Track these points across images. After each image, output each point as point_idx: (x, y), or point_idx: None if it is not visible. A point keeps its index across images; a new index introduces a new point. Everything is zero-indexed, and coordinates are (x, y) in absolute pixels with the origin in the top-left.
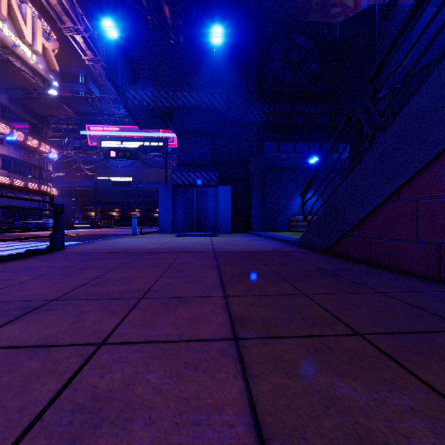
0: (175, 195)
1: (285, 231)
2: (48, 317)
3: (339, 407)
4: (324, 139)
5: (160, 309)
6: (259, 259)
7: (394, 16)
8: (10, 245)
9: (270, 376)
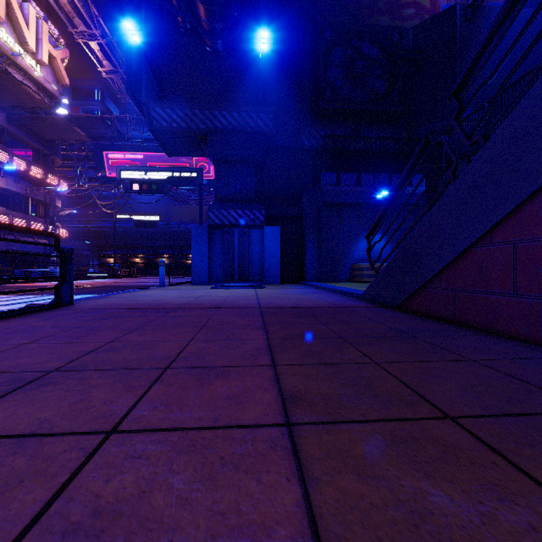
0: (212, 238)
1: (347, 282)
2: (44, 394)
3: (433, 526)
4: (394, 169)
5: (191, 382)
6: (316, 317)
7: (480, 19)
8: (8, 299)
9: (336, 478)
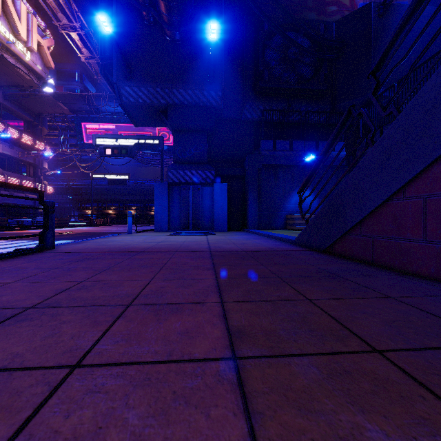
0: (171, 193)
1: (281, 230)
2: (20, 329)
3: None
4: (320, 137)
5: (149, 318)
6: (257, 259)
7: (390, 14)
8: (1, 244)
9: (279, 413)
